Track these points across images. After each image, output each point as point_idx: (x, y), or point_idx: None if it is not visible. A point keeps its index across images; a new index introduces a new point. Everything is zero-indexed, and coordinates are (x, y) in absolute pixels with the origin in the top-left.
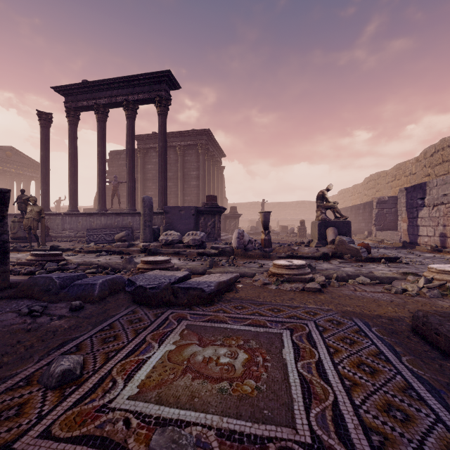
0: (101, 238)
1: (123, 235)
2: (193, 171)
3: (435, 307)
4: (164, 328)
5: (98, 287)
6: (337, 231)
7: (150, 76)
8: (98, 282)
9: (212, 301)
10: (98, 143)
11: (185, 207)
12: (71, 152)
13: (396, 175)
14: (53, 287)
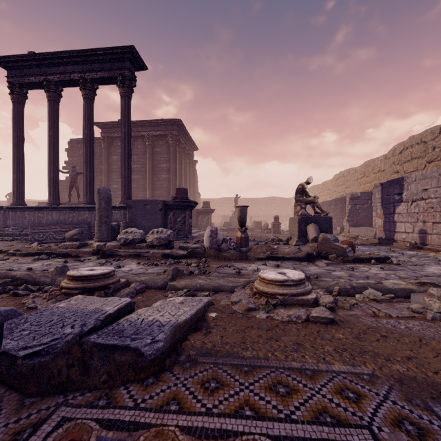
0: (49, 236)
1: (75, 233)
2: (162, 163)
3: None
4: None
5: None
6: (318, 228)
7: (110, 51)
8: None
9: (161, 369)
10: (49, 126)
11: (152, 201)
12: (15, 135)
13: (365, 172)
14: None
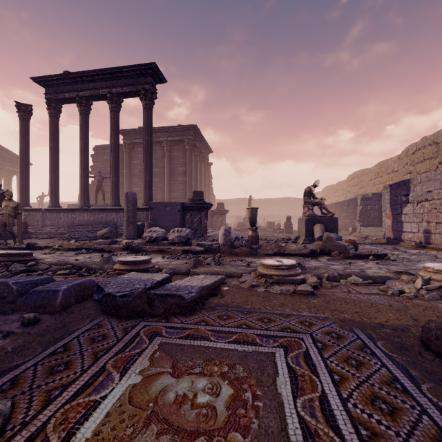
0: (83, 234)
1: (106, 232)
2: (179, 167)
3: (438, 312)
4: (132, 348)
5: (62, 294)
6: (324, 228)
7: (134, 68)
8: (61, 288)
9: (193, 310)
10: (81, 137)
11: (171, 203)
12: (52, 145)
13: (378, 172)
14: (8, 294)
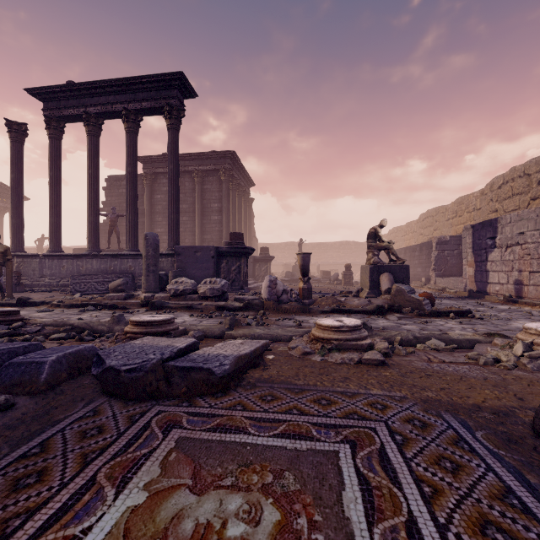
0: (91, 287)
1: (119, 284)
2: (213, 202)
3: None
4: (138, 447)
5: (48, 367)
6: (393, 278)
7: (156, 78)
8: (48, 359)
9: (227, 388)
10: (89, 164)
11: (203, 248)
12: (52, 175)
13: (457, 211)
14: None
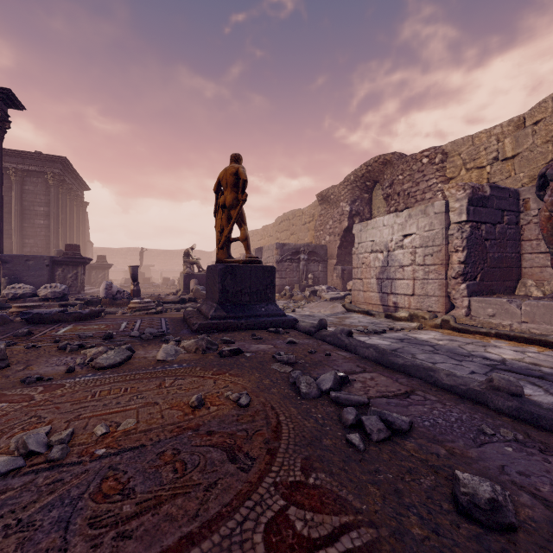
0: None
1: None
2: (38, 206)
3: None
4: (63, 326)
5: None
6: (198, 282)
7: None
8: None
9: (87, 319)
10: None
11: (36, 257)
12: None
13: (263, 235)
14: None
